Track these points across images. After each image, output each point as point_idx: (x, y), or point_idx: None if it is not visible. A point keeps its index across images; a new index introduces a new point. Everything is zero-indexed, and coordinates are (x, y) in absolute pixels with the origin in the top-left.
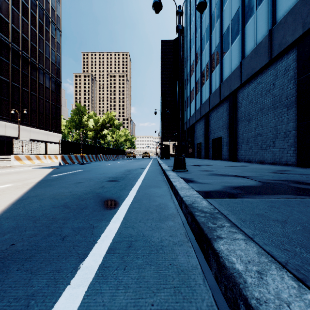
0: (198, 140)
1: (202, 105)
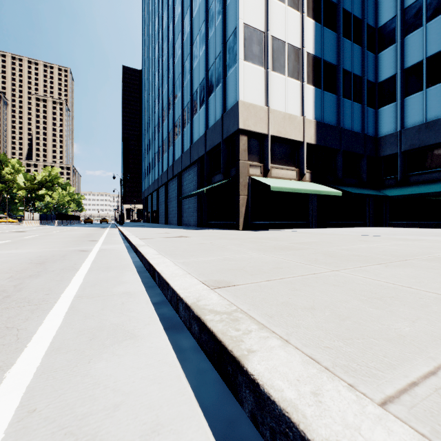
0: (149, 210)
1: (150, 187)
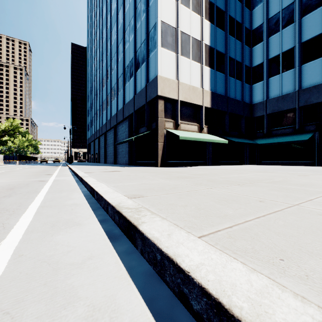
0: (92, 153)
1: (92, 135)
